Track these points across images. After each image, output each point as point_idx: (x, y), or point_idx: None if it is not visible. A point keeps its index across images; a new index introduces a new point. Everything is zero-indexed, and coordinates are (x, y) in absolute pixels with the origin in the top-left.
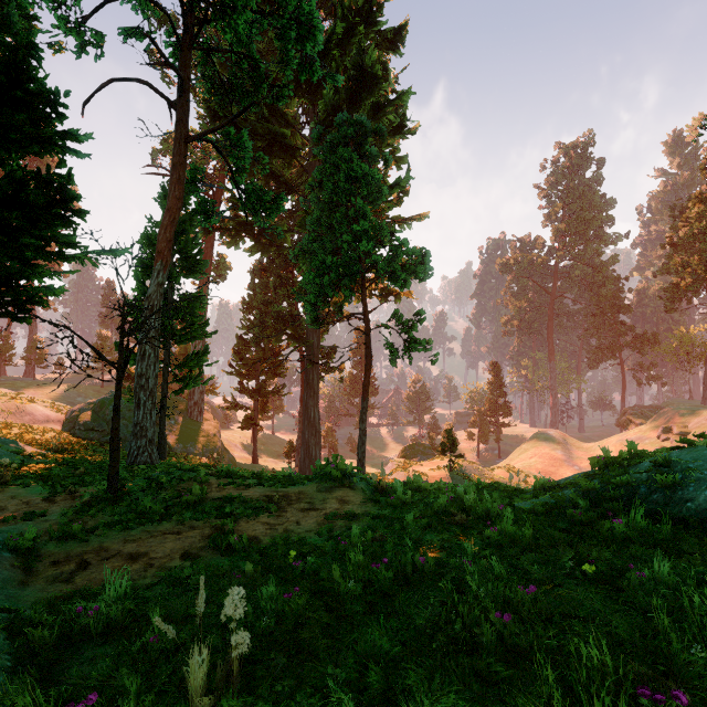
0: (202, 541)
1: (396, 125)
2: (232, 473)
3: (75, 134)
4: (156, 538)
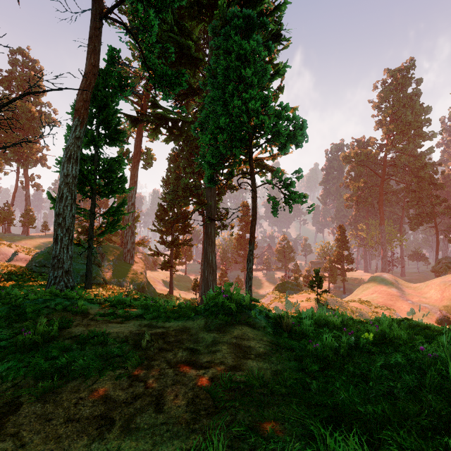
0: None
1: (274, 34)
2: (121, 302)
3: None
4: None
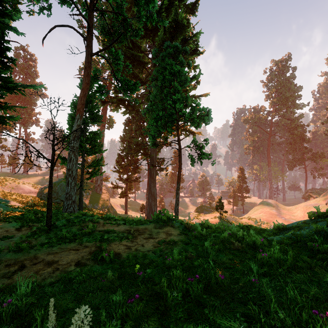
0: (89, 255)
1: (193, 49)
2: (111, 218)
3: (10, 15)
4: (65, 252)
